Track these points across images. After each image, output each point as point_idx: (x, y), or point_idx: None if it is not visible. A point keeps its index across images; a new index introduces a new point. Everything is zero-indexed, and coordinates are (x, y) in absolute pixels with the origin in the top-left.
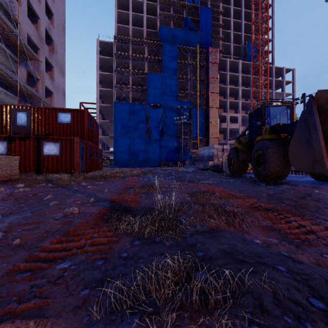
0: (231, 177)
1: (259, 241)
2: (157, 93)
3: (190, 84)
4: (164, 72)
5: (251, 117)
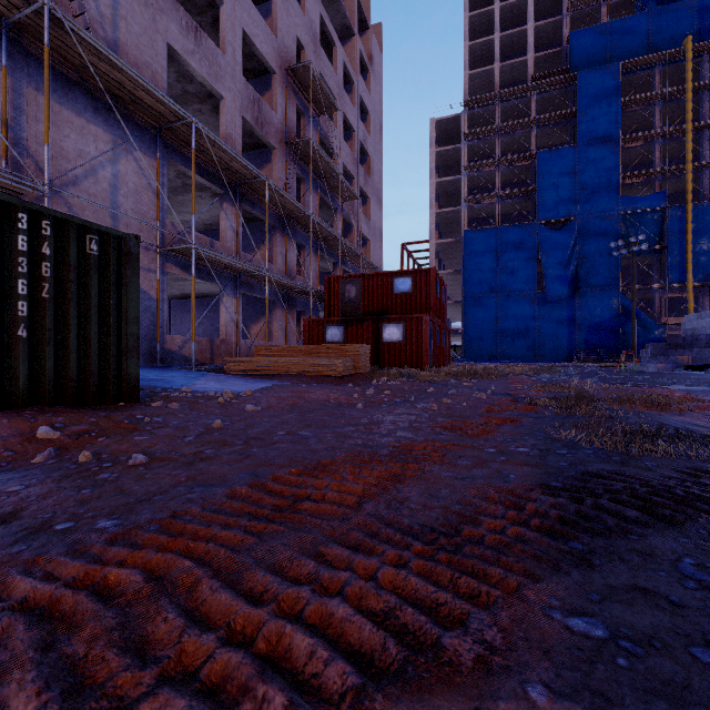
0: None
1: (676, 419)
2: (562, 192)
3: (661, 148)
4: (582, 138)
5: None
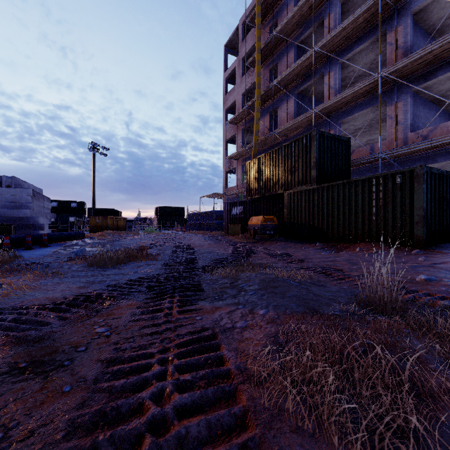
0: None
1: (260, 312)
2: None
3: None
4: None
5: None
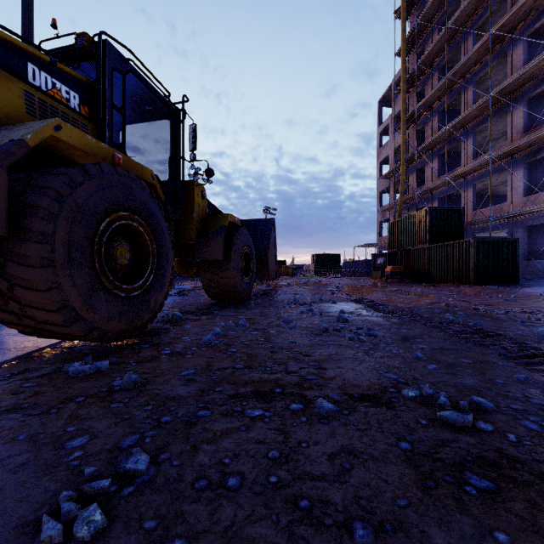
0: (213, 324)
1: None
2: None
3: None
4: None
5: (125, 77)
